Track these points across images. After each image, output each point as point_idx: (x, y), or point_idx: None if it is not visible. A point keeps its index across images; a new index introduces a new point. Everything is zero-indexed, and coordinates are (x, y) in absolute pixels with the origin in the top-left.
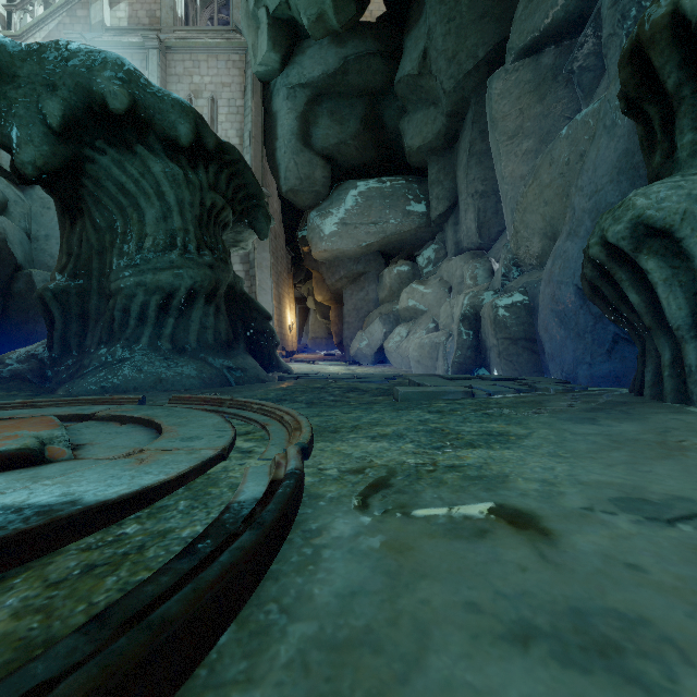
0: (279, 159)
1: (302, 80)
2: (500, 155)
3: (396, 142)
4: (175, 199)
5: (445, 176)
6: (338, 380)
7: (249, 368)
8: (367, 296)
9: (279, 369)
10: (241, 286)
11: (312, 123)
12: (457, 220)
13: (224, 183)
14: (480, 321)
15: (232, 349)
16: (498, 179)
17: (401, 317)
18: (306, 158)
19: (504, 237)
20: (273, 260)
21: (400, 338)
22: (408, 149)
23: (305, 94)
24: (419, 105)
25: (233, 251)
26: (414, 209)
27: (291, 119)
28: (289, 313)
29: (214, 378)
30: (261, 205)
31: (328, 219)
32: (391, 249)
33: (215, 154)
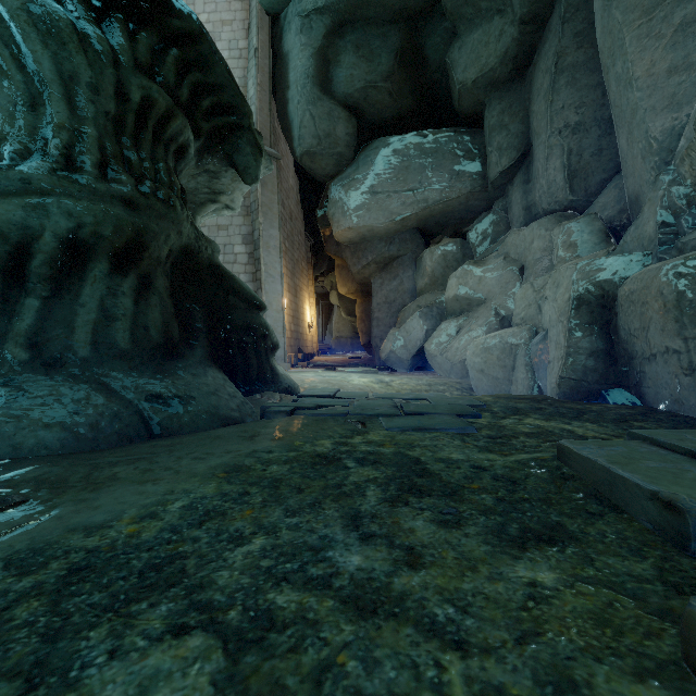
0: (291, 113)
1: (319, 2)
2: (625, 45)
3: (441, 83)
4: (55, 70)
5: (512, 117)
6: (368, 421)
7: (200, 395)
8: (401, 286)
9: (274, 387)
10: (210, 255)
11: (332, 62)
12: (529, 176)
13: (172, 71)
14: (612, 308)
15: (177, 357)
16: (612, 92)
17: (447, 310)
18: (325, 109)
19: (614, 187)
20: (288, 245)
21: (447, 337)
22: (459, 86)
23: (323, 23)
24: (477, 20)
25: (213, 210)
26: (465, 169)
27: (305, 57)
28: (308, 308)
29: (104, 423)
30: (245, 126)
31: (353, 188)
32: (432, 226)
33: (150, 12)
